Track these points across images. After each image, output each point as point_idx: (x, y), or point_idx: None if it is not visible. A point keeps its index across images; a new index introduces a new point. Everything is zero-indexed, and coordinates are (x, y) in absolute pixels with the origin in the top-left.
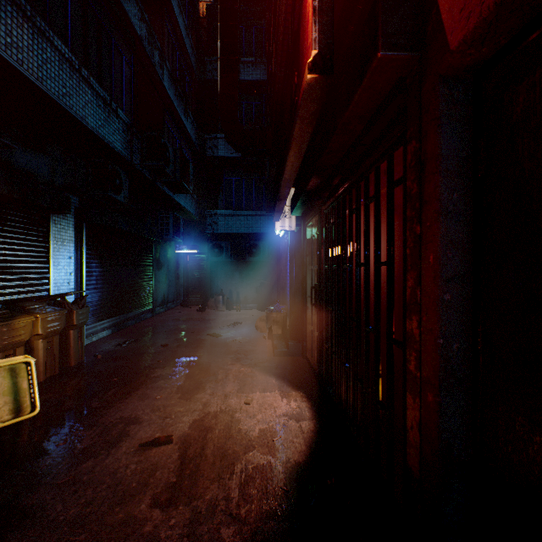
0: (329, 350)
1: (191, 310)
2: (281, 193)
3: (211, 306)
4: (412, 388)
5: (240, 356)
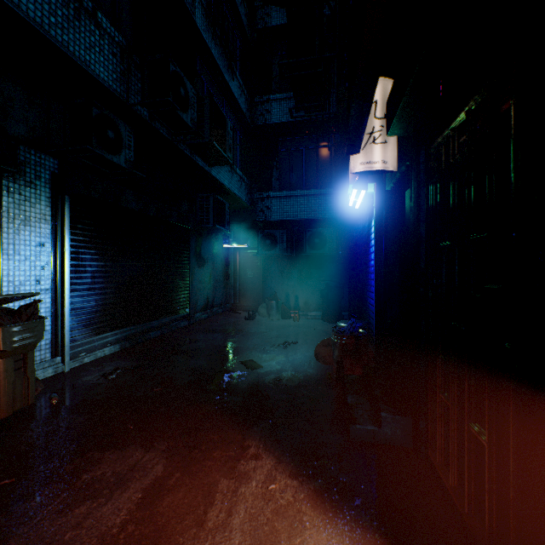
0: None
1: (239, 317)
2: None
3: (262, 313)
4: None
5: (277, 430)
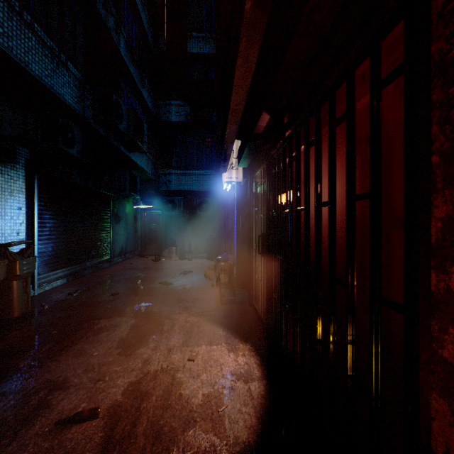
0: (279, 300)
1: (147, 260)
2: (228, 133)
3: (165, 256)
4: (450, 389)
5: (188, 305)
